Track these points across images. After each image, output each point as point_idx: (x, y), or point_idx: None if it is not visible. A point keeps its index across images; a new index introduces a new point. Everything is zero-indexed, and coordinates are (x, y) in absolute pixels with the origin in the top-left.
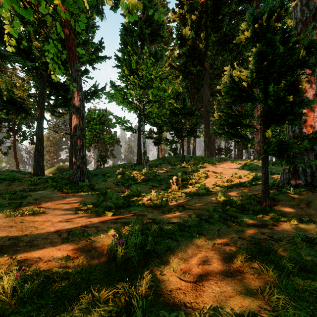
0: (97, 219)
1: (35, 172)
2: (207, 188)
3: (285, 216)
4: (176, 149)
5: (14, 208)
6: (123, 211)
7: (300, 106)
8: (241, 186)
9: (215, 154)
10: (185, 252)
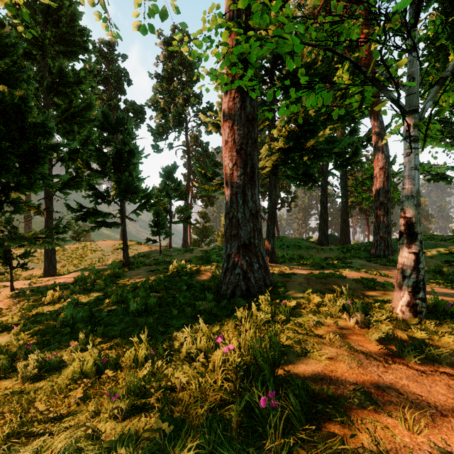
0: None
1: (321, 241)
2: None
3: None
4: None
5: (356, 270)
6: None
7: None
8: None
9: None
10: None
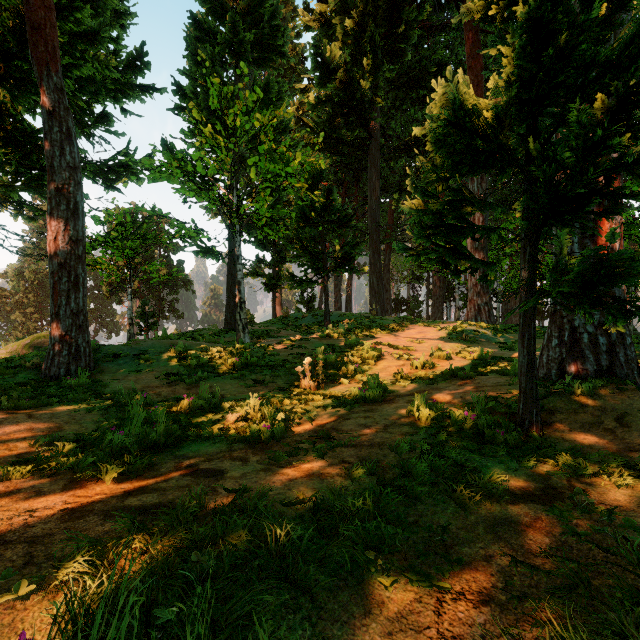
0: (62, 500)
1: None
2: (384, 385)
3: (587, 456)
4: (312, 299)
5: None
6: (161, 459)
7: (634, 170)
8: (456, 378)
9: (390, 311)
10: None
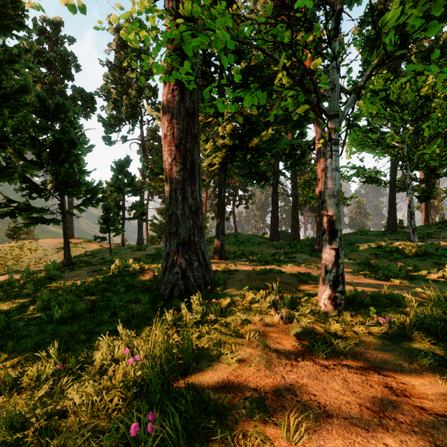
0: (386, 283)
1: (272, 237)
2: None
3: None
4: None
5: (298, 264)
6: (408, 282)
7: None
8: None
9: None
10: None
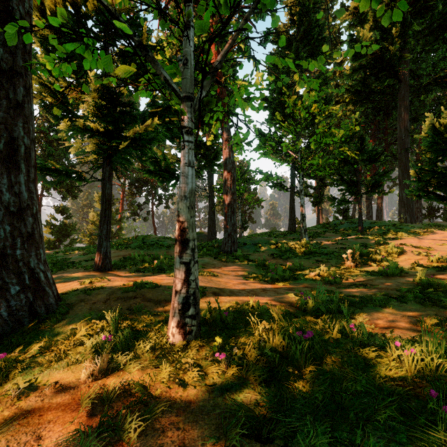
0: (270, 286)
1: None
2: (401, 268)
3: None
4: (347, 210)
5: None
6: (290, 283)
7: None
8: None
9: (420, 218)
10: (370, 316)
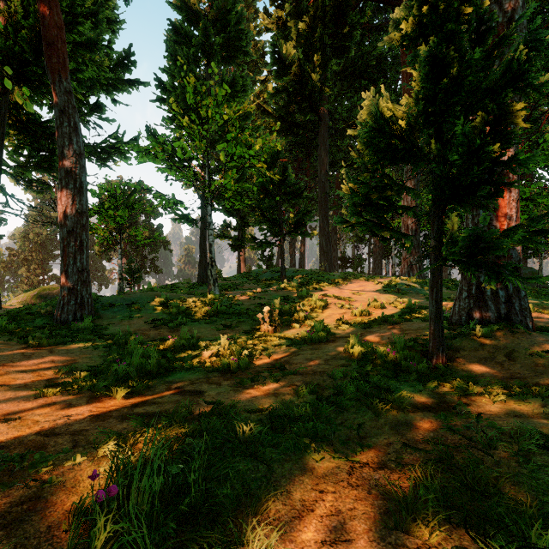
0: (88, 409)
1: None
2: (327, 329)
3: (477, 381)
4: (271, 257)
5: None
6: (155, 383)
7: (508, 168)
8: (386, 324)
9: (337, 267)
10: (287, 501)
